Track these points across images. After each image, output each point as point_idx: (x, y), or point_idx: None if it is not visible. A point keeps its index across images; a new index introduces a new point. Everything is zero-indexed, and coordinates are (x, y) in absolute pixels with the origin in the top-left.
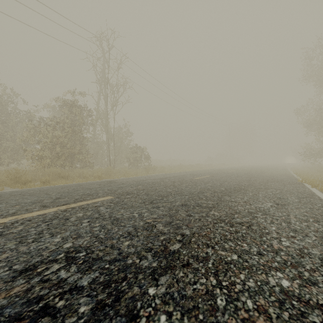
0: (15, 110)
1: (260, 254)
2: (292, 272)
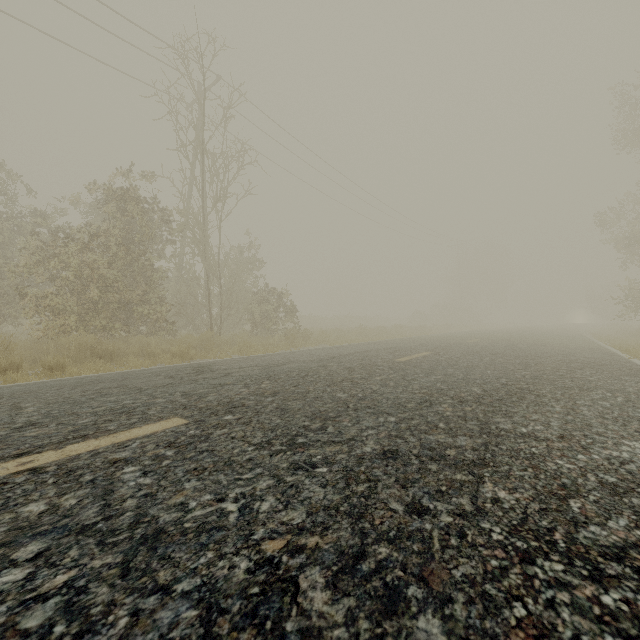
0: (12, 212)
1: None
2: None
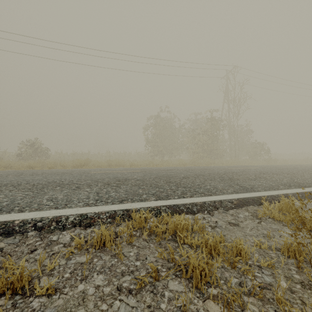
0: (174, 125)
1: None
2: None
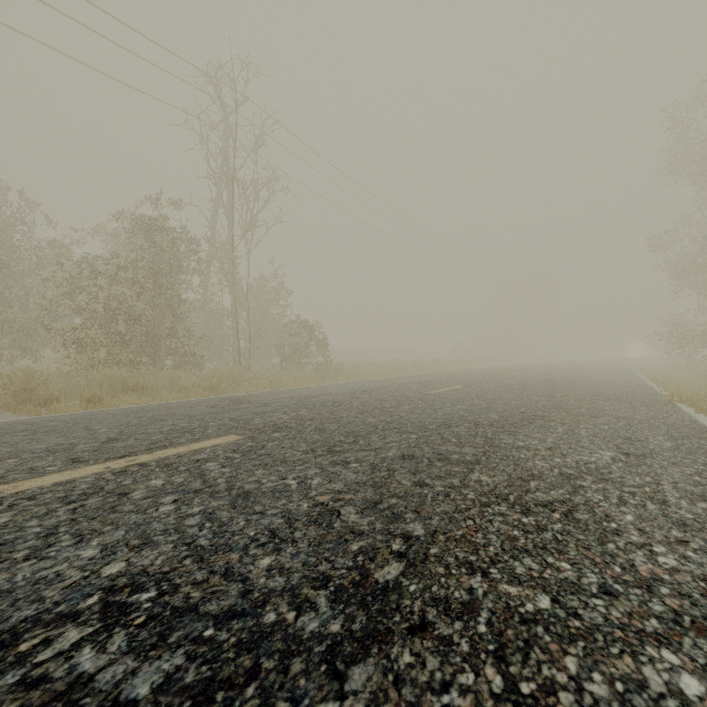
0: (30, 240)
1: (609, 593)
2: (701, 648)
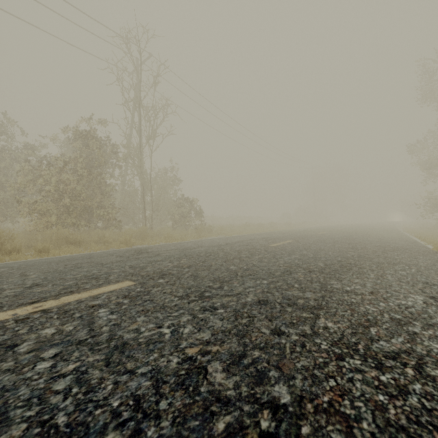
0: (11, 146)
1: None
2: None
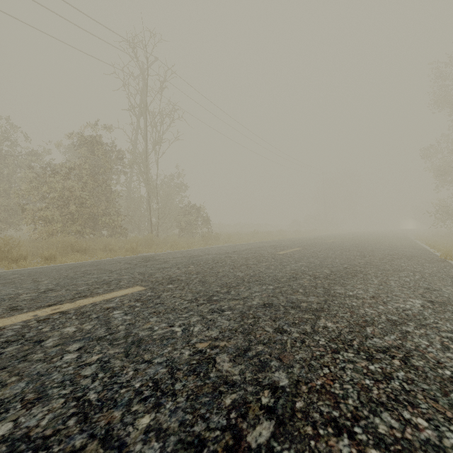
0: (14, 152)
1: None
2: None
